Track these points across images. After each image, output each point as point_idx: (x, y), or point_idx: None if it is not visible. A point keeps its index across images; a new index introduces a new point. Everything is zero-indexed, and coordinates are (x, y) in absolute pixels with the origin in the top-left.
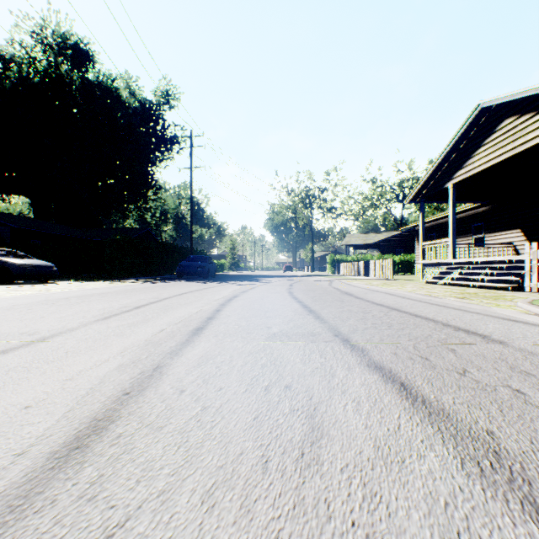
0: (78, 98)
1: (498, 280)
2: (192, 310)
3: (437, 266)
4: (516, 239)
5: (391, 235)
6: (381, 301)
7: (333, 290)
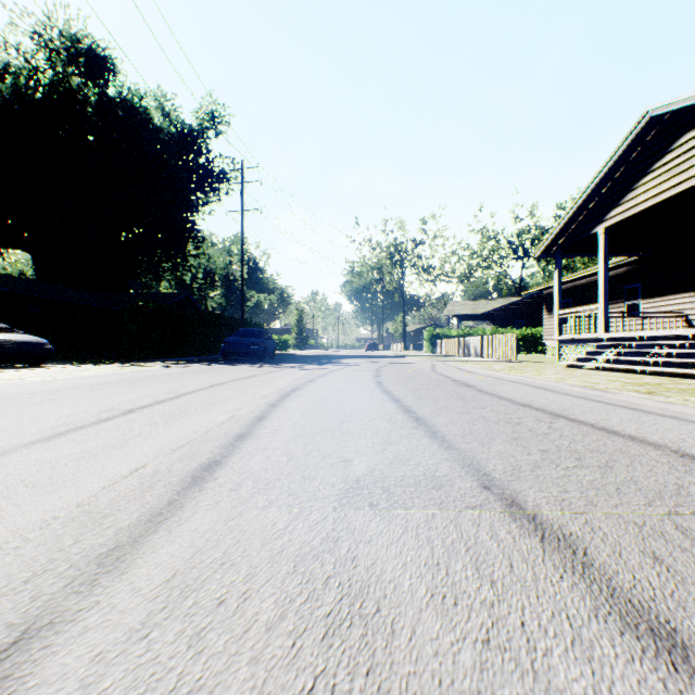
0: (95, 122)
1: (679, 364)
2: (217, 417)
3: (581, 343)
4: (689, 306)
5: (508, 302)
6: (525, 398)
7: (442, 378)
